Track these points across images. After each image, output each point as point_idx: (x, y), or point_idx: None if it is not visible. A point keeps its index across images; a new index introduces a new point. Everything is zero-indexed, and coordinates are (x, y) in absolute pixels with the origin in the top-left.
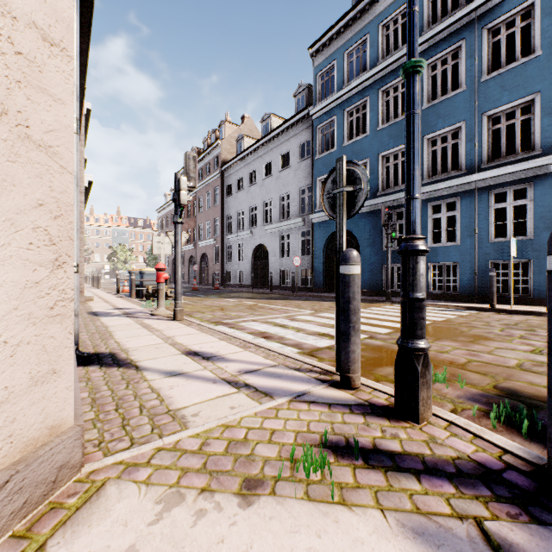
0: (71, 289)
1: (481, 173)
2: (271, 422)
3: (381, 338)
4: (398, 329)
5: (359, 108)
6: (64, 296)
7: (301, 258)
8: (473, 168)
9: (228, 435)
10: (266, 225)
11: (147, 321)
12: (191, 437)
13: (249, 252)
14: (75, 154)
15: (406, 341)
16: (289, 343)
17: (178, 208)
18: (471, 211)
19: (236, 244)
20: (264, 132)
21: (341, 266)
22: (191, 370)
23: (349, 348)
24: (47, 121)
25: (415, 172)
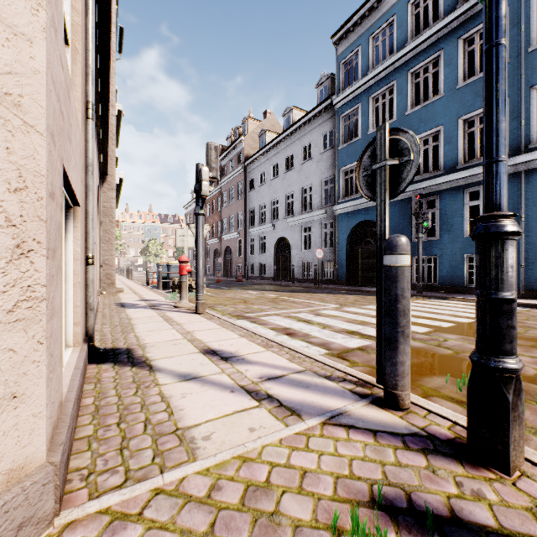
0: (41, 285)
1: (529, 154)
2: (300, 456)
3: (420, 338)
4: (437, 327)
5: (384, 94)
6: (30, 294)
7: (323, 250)
8: (519, 149)
9: (246, 474)
10: (287, 218)
11: (170, 313)
12: (199, 474)
13: (271, 245)
14: (90, 141)
15: (488, 358)
16: (315, 342)
17: (199, 199)
18: (516, 197)
19: (259, 237)
20: (286, 125)
21: (385, 256)
22: (207, 373)
23: (397, 359)
24: (2, 59)
25: (500, 125)
